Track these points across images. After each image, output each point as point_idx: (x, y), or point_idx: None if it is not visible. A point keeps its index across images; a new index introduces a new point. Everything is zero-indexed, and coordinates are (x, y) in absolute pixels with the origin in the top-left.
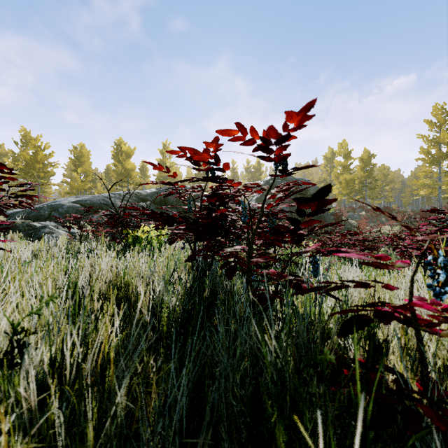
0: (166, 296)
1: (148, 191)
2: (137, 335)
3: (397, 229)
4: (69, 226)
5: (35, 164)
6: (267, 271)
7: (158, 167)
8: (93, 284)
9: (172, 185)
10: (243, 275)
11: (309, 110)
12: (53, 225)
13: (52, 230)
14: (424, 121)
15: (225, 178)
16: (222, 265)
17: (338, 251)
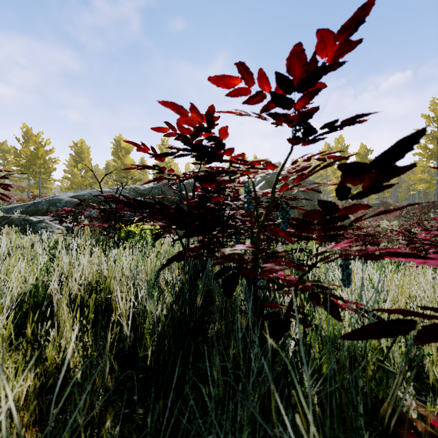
0: (150, 304)
1: (146, 186)
2: (114, 352)
3: (395, 224)
4: (61, 220)
5: (36, 160)
6: (276, 275)
7: (142, 148)
8: (72, 285)
9: (159, 169)
10: (247, 282)
11: (356, 28)
12: (50, 219)
13: (49, 225)
14: (422, 116)
15: (222, 145)
16: (217, 273)
17: (410, 255)
